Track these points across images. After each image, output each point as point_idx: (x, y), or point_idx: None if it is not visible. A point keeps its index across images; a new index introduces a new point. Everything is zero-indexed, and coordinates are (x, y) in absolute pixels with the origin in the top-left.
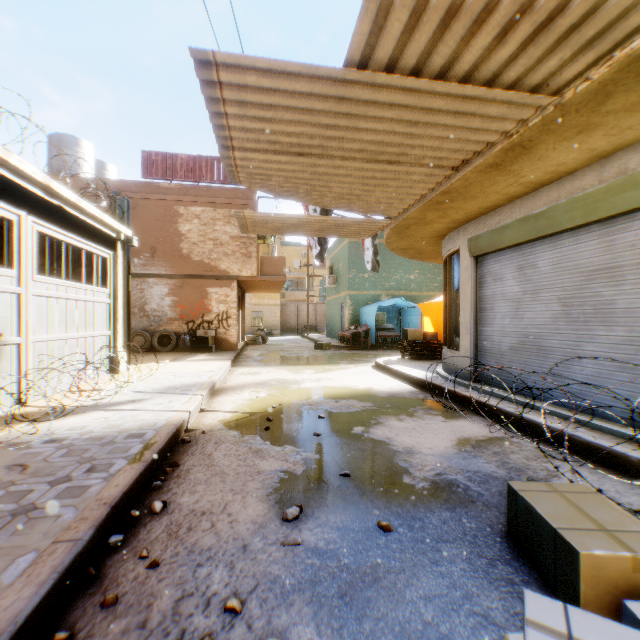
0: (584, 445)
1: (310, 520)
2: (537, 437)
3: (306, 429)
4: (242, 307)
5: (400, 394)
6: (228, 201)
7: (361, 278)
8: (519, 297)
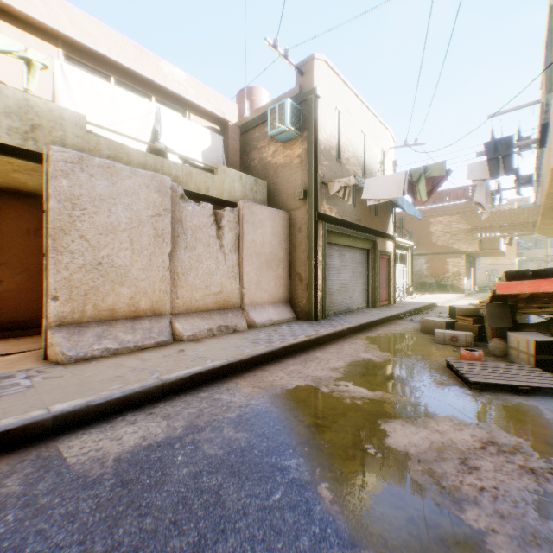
0: None
1: None
2: None
3: None
4: (472, 268)
5: None
6: (458, 211)
7: None
8: None
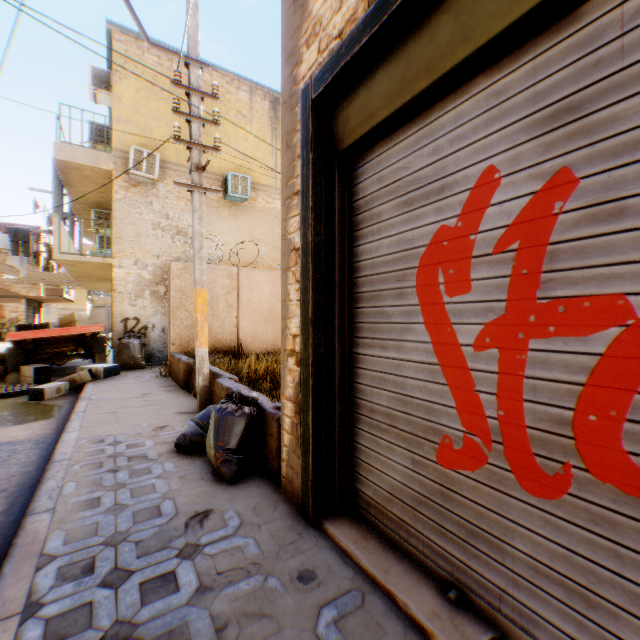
0: None
1: None
2: None
3: None
4: (41, 313)
5: None
6: None
7: None
8: None
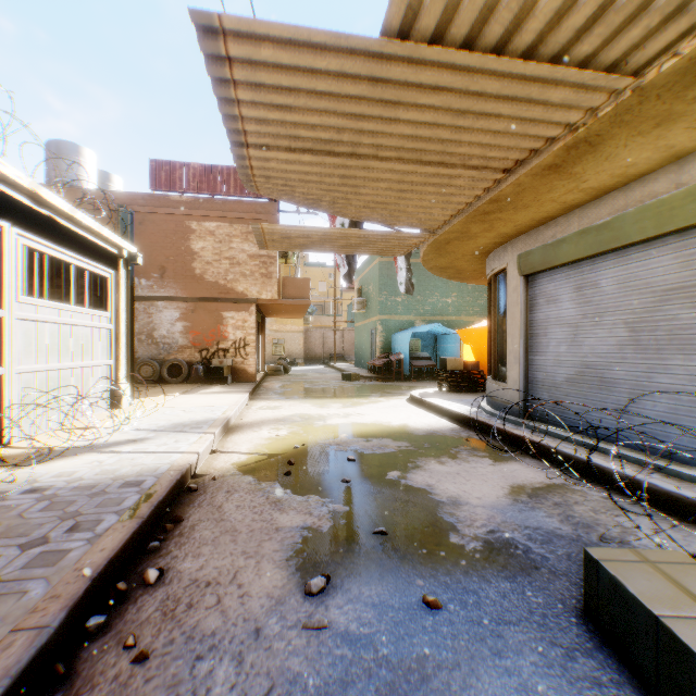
0: (661, 495)
1: (339, 593)
2: (605, 485)
3: (333, 474)
4: (262, 334)
5: (440, 432)
6: (246, 216)
7: (393, 302)
8: (577, 321)
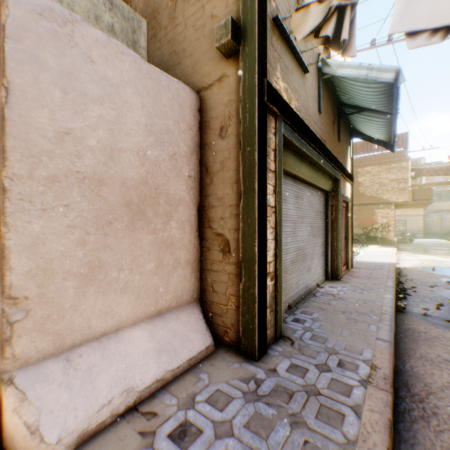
0: None
1: None
2: None
3: None
4: None
5: None
6: (388, 160)
7: None
8: None
